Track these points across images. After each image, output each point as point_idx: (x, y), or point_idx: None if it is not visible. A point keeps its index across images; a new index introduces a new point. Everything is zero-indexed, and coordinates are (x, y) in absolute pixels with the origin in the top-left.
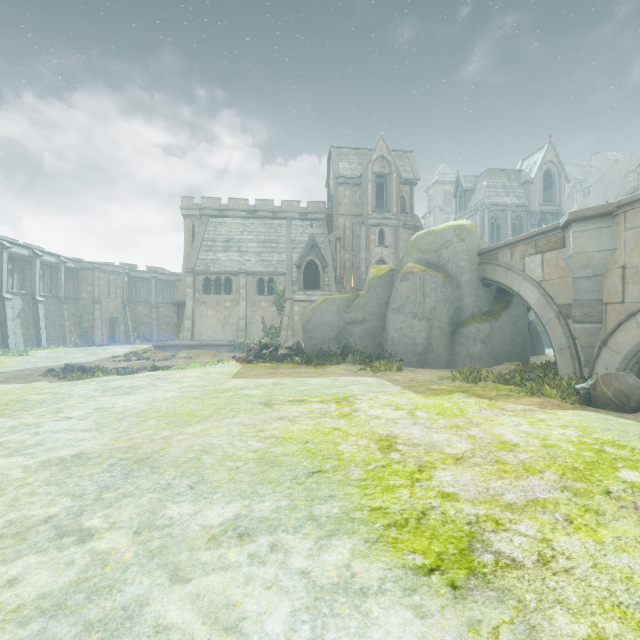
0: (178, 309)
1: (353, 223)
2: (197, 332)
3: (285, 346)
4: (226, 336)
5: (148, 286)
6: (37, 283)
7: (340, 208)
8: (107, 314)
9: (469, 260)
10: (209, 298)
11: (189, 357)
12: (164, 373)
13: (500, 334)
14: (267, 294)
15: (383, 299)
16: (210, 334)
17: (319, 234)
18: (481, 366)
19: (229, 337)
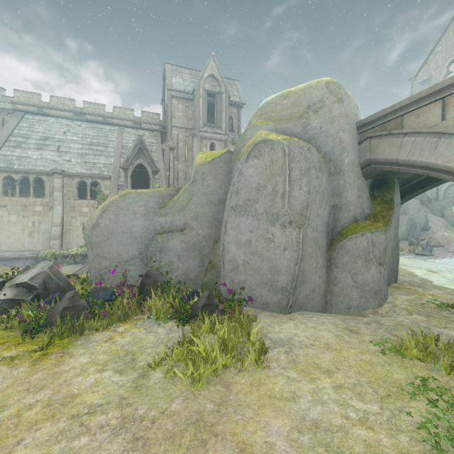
0: None
1: (186, 136)
2: None
3: (14, 281)
4: (35, 245)
5: None
6: None
7: (173, 120)
8: None
9: (350, 132)
10: (12, 201)
11: None
12: None
13: (390, 248)
14: (90, 198)
15: (216, 194)
16: (12, 243)
17: (152, 143)
18: (378, 304)
19: (39, 246)
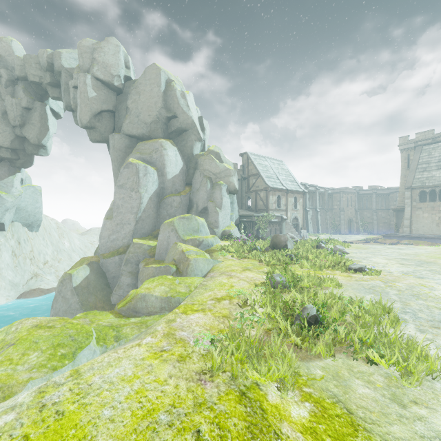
0: (396, 213)
1: None
2: (414, 228)
3: None
4: (440, 232)
5: (370, 199)
6: (317, 203)
7: None
8: (346, 217)
9: None
10: (424, 205)
11: (410, 244)
12: (409, 246)
13: None
14: None
15: None
16: (425, 230)
17: None
18: None
19: None
